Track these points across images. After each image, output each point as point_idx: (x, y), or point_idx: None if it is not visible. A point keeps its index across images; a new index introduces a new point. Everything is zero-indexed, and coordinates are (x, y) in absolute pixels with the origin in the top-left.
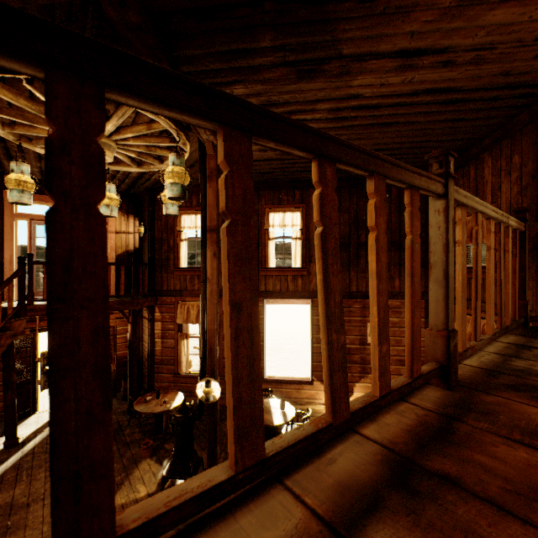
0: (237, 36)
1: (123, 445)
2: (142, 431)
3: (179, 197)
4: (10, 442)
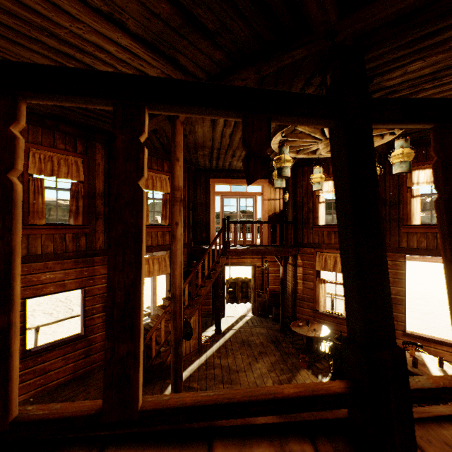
0: (432, 22)
1: (283, 354)
2: (294, 348)
3: (405, 172)
4: (218, 330)
